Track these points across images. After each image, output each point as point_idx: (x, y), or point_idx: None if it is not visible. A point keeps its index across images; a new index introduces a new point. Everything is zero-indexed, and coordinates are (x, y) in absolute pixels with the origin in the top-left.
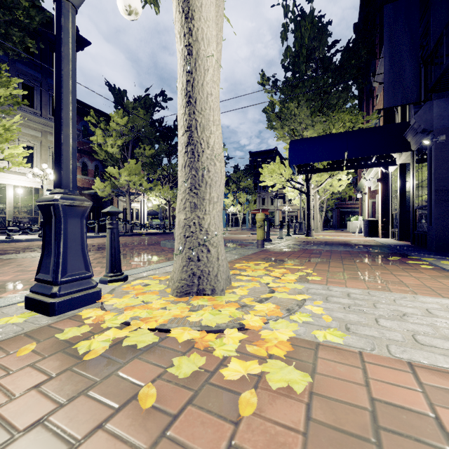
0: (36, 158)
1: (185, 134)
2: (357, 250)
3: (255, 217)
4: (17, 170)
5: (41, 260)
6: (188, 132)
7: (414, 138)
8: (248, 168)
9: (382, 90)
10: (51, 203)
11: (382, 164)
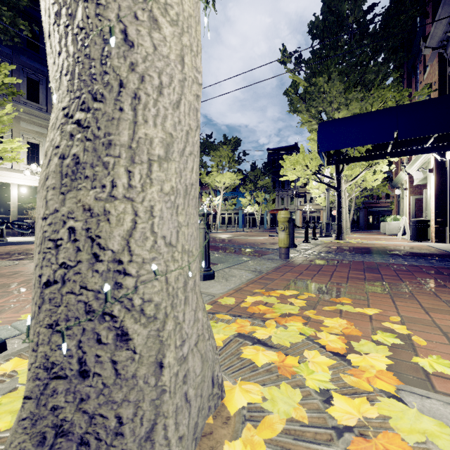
0: (41, 155)
1: None
2: (427, 263)
3: (273, 217)
4: (21, 169)
5: None
6: None
7: None
8: (266, 166)
9: (435, 59)
10: None
11: (440, 148)
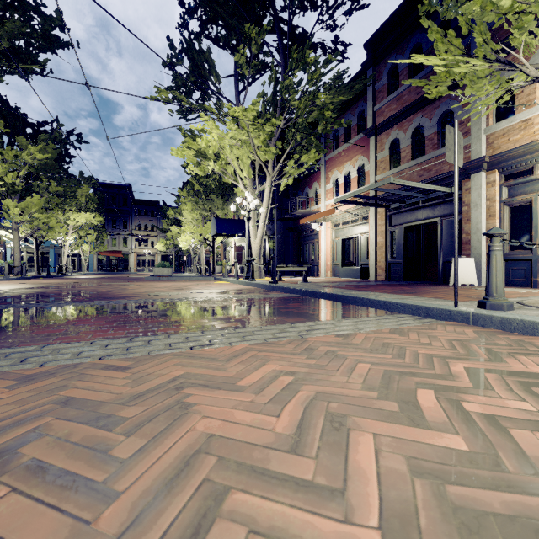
0: None
1: (260, 247)
2: None
3: (102, 259)
4: None
5: (247, 271)
6: (260, 247)
7: (269, 231)
8: (99, 202)
9: None
10: (251, 261)
11: None
